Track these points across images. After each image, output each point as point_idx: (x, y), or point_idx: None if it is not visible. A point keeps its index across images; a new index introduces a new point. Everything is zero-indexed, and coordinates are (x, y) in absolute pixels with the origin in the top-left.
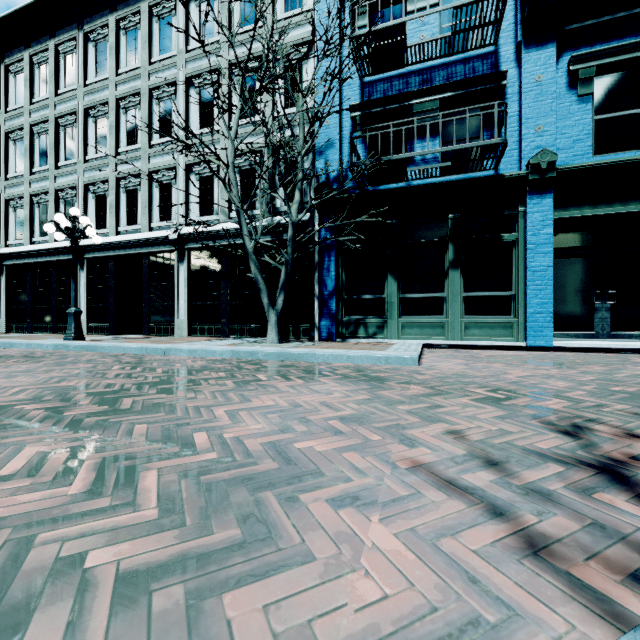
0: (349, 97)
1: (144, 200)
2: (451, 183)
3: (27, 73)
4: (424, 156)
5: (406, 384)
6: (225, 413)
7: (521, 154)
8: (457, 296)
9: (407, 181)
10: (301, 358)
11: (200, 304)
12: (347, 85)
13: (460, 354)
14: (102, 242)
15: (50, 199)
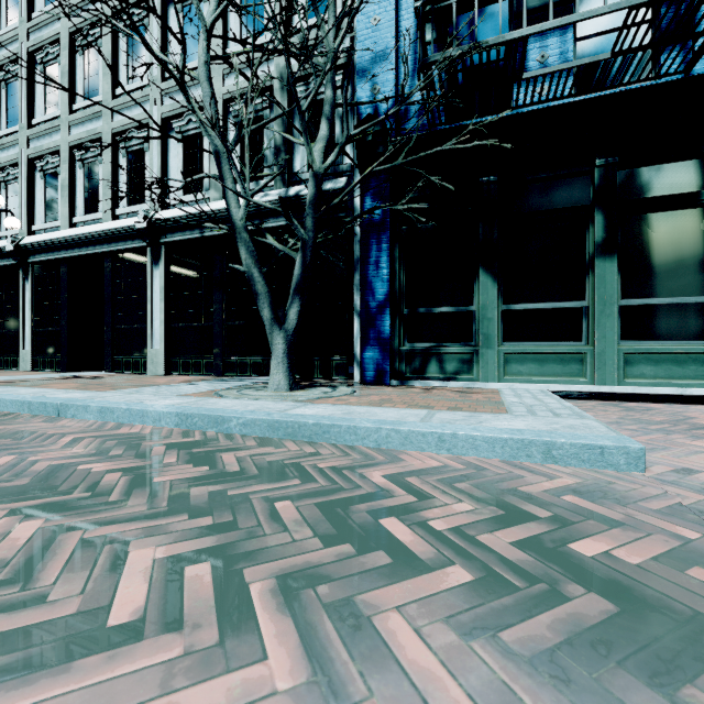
0: None
1: (105, 175)
2: (605, 97)
3: None
4: (545, 63)
5: None
6: None
7: None
8: (611, 305)
9: (514, 109)
10: (323, 435)
11: (183, 326)
12: None
13: (649, 416)
14: (49, 238)
15: None
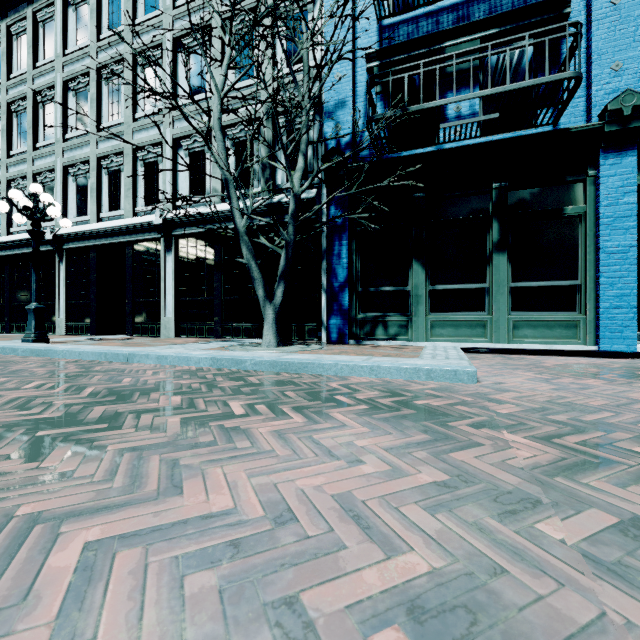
0: (364, 45)
1: (127, 181)
2: (497, 142)
3: (4, 46)
4: (459, 112)
5: (491, 428)
6: (78, 560)
7: (591, 101)
8: (503, 287)
9: (437, 144)
10: (304, 369)
11: (190, 300)
12: (362, 31)
13: (516, 362)
14: (81, 230)
15: (28, 184)
